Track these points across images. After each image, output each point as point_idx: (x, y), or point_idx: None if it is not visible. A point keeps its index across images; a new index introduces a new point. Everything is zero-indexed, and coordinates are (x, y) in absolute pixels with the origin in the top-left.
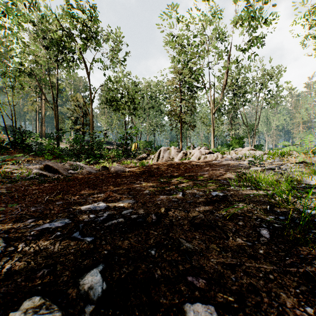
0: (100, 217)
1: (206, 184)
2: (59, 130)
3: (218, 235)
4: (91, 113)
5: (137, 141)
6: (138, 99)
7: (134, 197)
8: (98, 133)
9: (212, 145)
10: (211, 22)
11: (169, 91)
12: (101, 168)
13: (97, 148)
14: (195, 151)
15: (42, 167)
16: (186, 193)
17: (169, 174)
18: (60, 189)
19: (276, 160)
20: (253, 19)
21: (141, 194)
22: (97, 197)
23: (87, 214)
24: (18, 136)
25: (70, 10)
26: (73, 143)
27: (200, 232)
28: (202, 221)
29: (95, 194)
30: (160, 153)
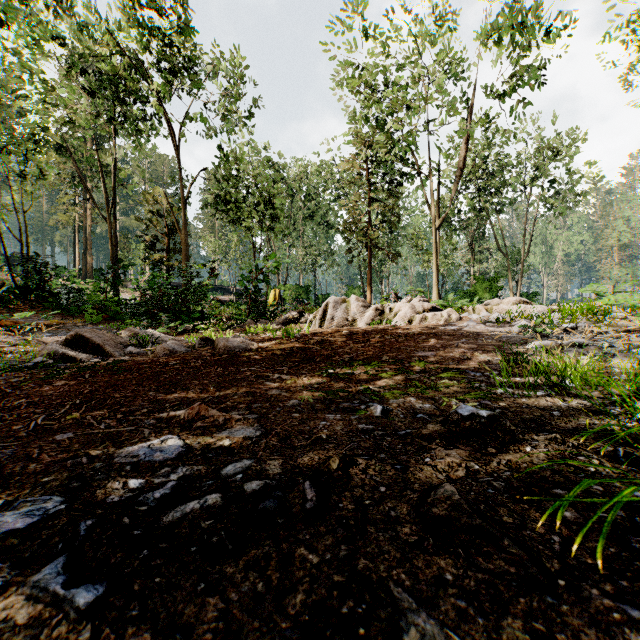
0: (156, 489)
1: (435, 383)
2: (117, 262)
3: (517, 570)
4: (184, 227)
5: (279, 287)
6: (280, 199)
7: (260, 419)
8: (198, 267)
9: (434, 294)
10: (433, 37)
11: (345, 182)
12: (198, 341)
13: (194, 299)
14: (401, 305)
15: (68, 339)
16: (392, 406)
17: (347, 355)
18: (87, 396)
19: (580, 324)
20: (521, 29)
21: (281, 409)
22: (167, 419)
23: (122, 477)
24: (32, 275)
25: (139, 12)
26: (145, 289)
27: (457, 558)
28: (454, 513)
29: (165, 410)
30: (326, 309)
